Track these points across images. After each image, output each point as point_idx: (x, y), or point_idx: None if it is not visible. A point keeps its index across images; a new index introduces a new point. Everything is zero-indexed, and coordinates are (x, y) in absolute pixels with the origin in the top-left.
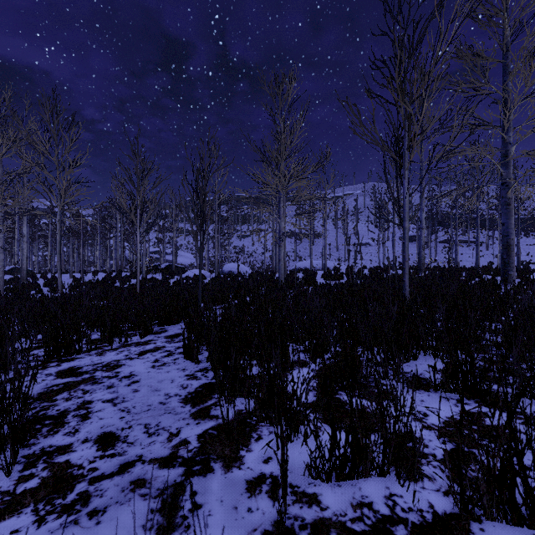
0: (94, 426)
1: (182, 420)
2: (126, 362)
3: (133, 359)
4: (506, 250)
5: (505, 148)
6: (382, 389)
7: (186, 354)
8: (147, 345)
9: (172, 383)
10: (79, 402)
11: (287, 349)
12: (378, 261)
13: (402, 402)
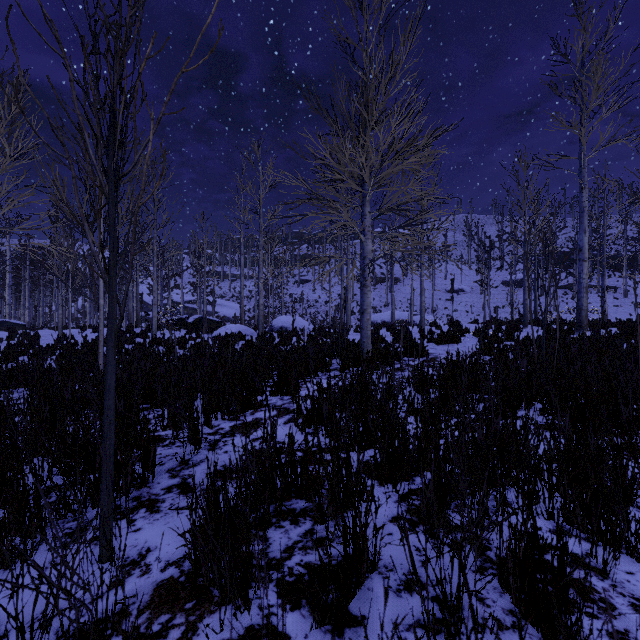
0: None
1: None
2: None
3: None
4: None
5: None
6: None
7: None
8: None
9: None
10: None
11: None
12: (476, 312)
13: None
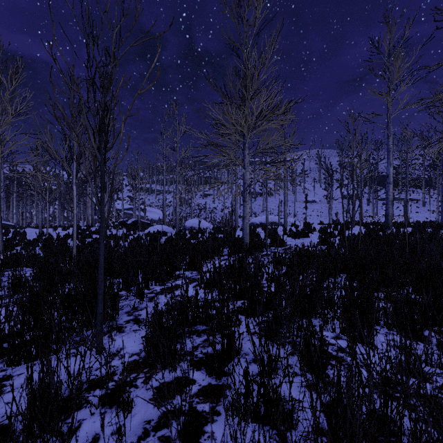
0: None
1: None
2: None
3: None
4: None
5: None
6: None
7: None
8: None
9: None
10: None
11: None
12: (324, 216)
13: None
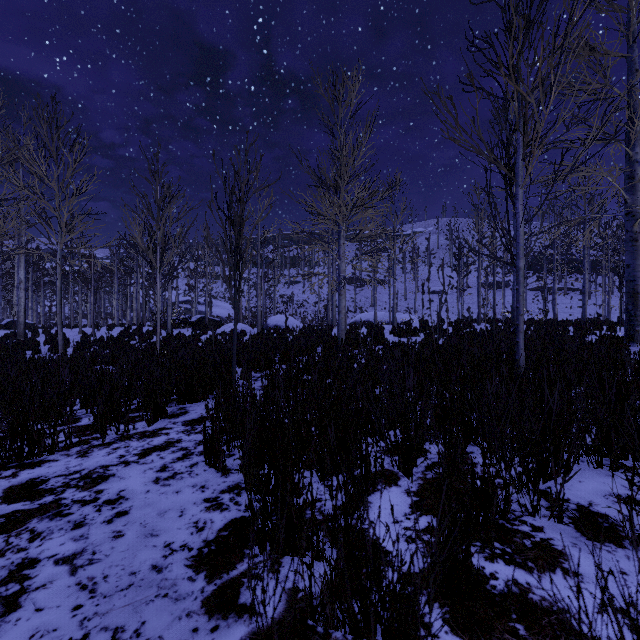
0: (19, 633)
1: (186, 619)
2: (118, 470)
3: (129, 465)
4: (633, 299)
5: (630, 167)
6: (538, 541)
7: (209, 458)
8: (155, 438)
9: (181, 517)
10: (16, 562)
11: (368, 458)
12: (455, 312)
13: (587, 576)
